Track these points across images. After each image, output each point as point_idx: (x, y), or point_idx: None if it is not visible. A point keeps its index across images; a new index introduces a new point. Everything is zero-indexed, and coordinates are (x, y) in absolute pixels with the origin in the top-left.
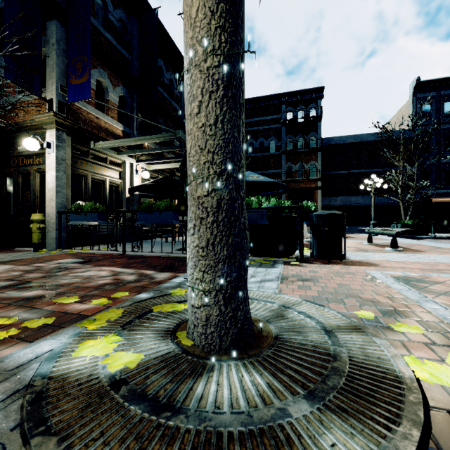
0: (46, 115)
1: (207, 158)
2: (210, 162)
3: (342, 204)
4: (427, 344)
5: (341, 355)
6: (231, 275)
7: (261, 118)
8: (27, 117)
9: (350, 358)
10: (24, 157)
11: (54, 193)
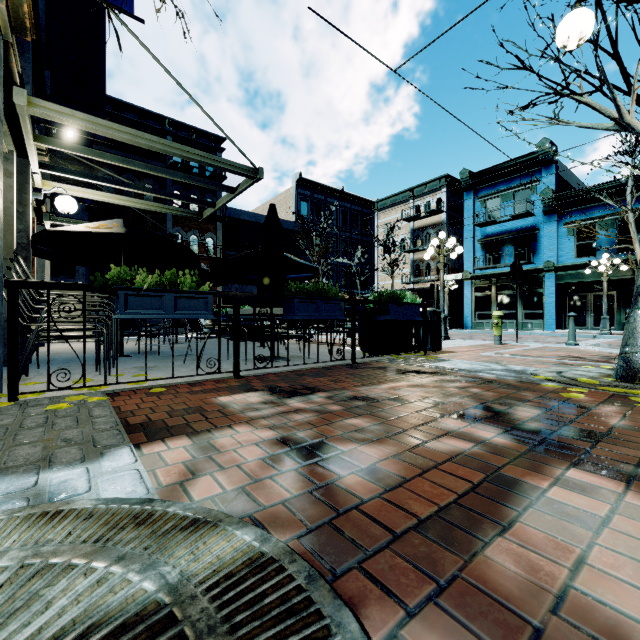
0: None
1: None
2: None
3: None
4: None
5: None
6: None
7: None
8: None
9: None
10: None
11: None
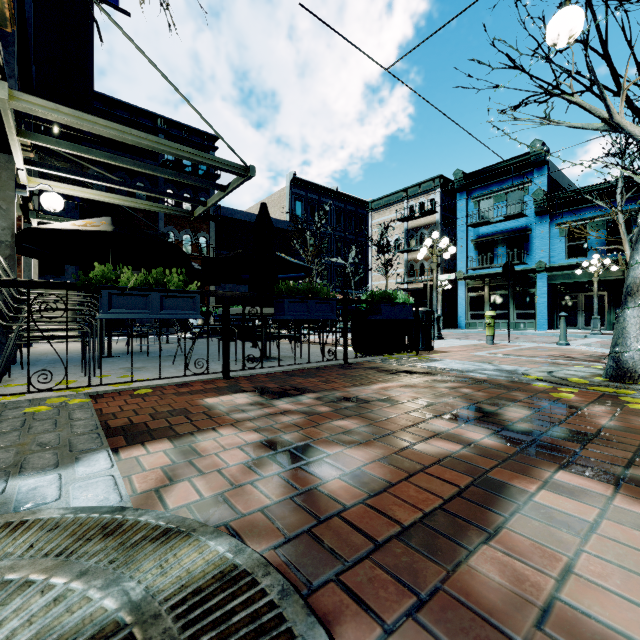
0: None
1: None
2: None
3: None
4: None
5: None
6: None
7: None
8: None
9: None
10: None
11: None
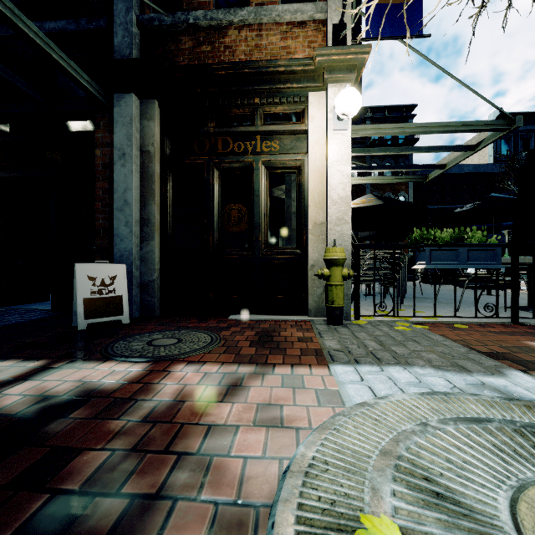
0: (350, 51)
1: None
2: None
3: None
4: None
5: None
6: None
7: None
8: (257, 57)
9: None
10: (230, 136)
11: (348, 208)
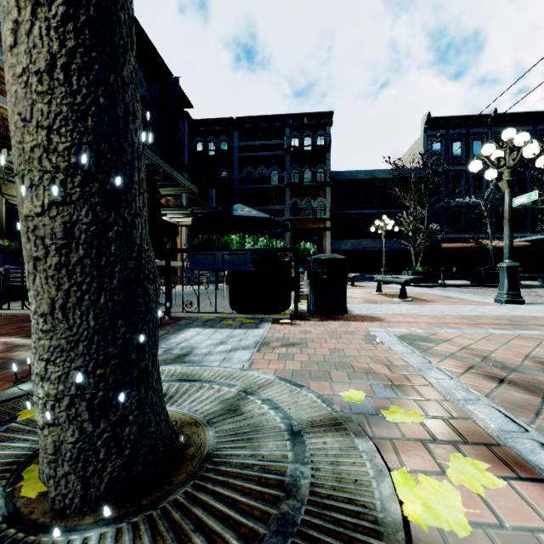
0: None
1: (35, 139)
2: (43, 148)
3: (353, 249)
4: (426, 438)
5: (300, 483)
6: (106, 365)
7: (262, 142)
8: None
9: (312, 489)
10: None
11: None
